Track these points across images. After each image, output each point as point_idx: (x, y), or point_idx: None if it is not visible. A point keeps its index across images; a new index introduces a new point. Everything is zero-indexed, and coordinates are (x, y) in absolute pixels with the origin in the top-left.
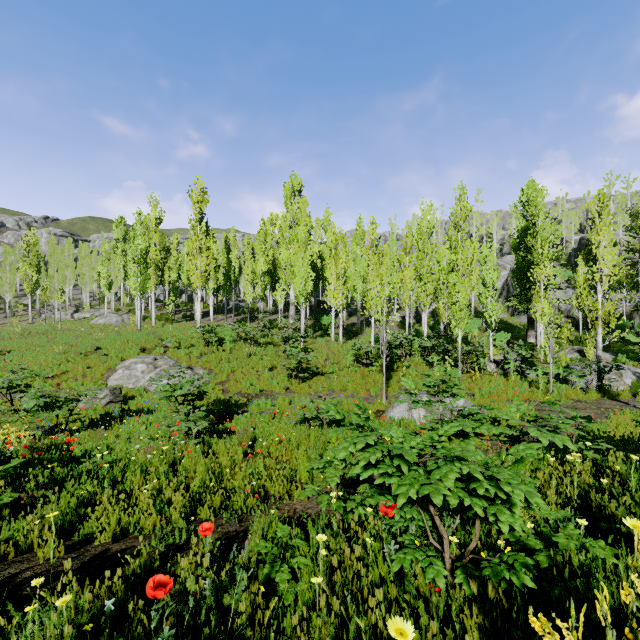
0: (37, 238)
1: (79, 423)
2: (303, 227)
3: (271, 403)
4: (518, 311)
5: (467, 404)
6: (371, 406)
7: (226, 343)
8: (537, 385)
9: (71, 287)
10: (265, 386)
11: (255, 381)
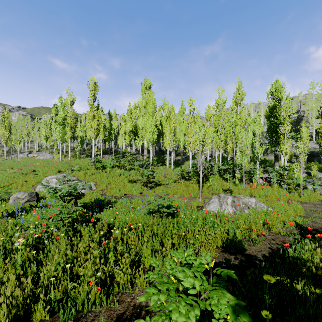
0: (10, 115)
1: (0, 214)
2: (151, 105)
3: (130, 201)
4: (266, 153)
5: (258, 202)
6: (193, 203)
7: (107, 168)
8: (291, 191)
9: (29, 141)
10: (127, 191)
11: (122, 189)
